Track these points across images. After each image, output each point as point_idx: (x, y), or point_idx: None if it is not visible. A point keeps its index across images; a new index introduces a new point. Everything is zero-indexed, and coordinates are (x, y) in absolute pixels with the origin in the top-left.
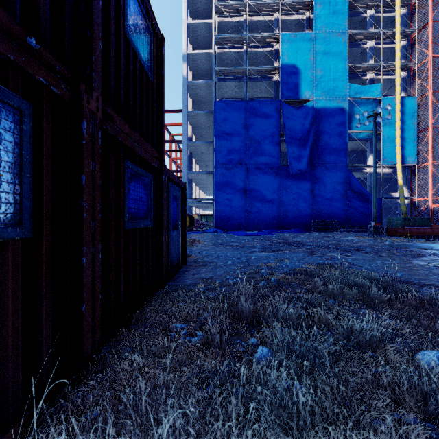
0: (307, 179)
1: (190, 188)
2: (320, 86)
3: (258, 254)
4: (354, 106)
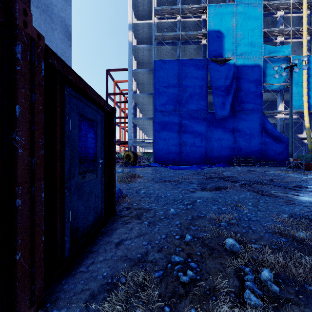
0: (229, 123)
1: (135, 131)
2: (240, 47)
3: (201, 193)
4: (268, 63)
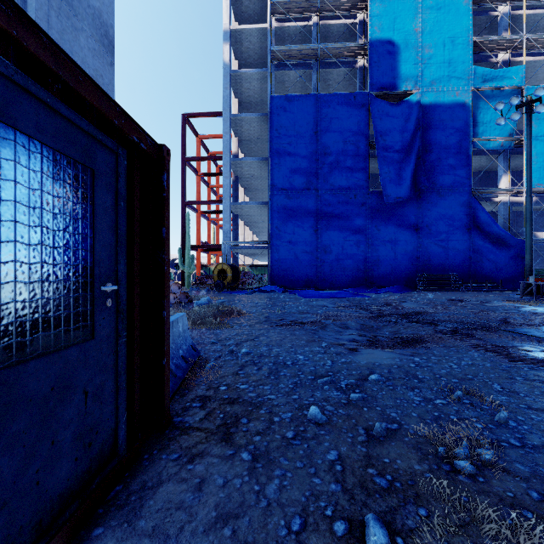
0: (410, 211)
1: (235, 228)
2: (429, 71)
3: (373, 355)
4: (480, 101)
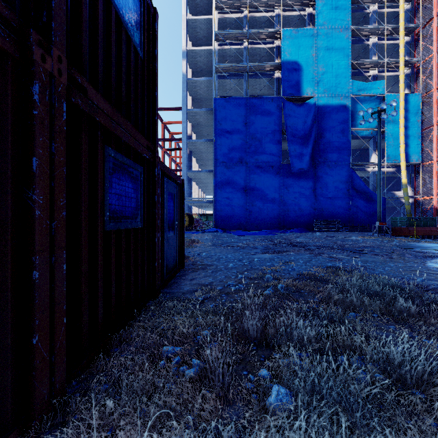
0: (309, 178)
1: (189, 188)
2: (322, 83)
3: (261, 255)
4: (357, 103)
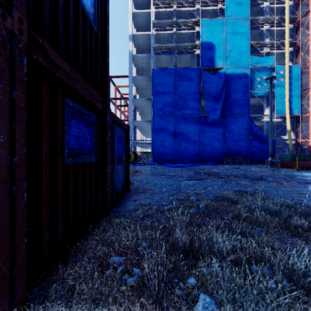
0: (220, 126)
1: (134, 133)
2: (230, 58)
3: (186, 182)
4: (254, 72)
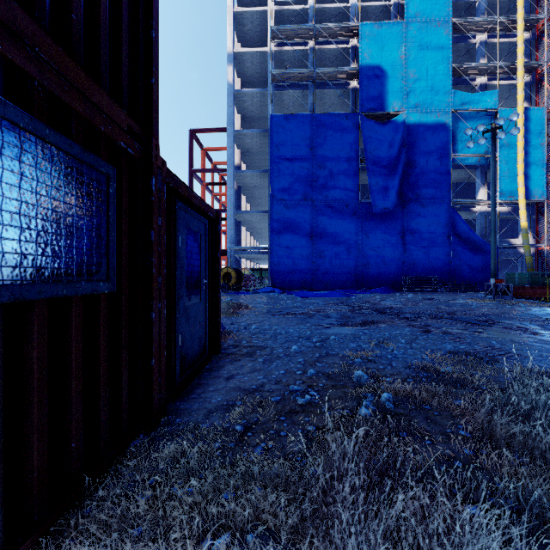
0: (396, 220)
1: (238, 234)
2: (414, 94)
3: (339, 329)
4: (459, 121)
